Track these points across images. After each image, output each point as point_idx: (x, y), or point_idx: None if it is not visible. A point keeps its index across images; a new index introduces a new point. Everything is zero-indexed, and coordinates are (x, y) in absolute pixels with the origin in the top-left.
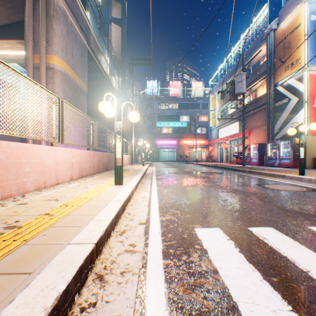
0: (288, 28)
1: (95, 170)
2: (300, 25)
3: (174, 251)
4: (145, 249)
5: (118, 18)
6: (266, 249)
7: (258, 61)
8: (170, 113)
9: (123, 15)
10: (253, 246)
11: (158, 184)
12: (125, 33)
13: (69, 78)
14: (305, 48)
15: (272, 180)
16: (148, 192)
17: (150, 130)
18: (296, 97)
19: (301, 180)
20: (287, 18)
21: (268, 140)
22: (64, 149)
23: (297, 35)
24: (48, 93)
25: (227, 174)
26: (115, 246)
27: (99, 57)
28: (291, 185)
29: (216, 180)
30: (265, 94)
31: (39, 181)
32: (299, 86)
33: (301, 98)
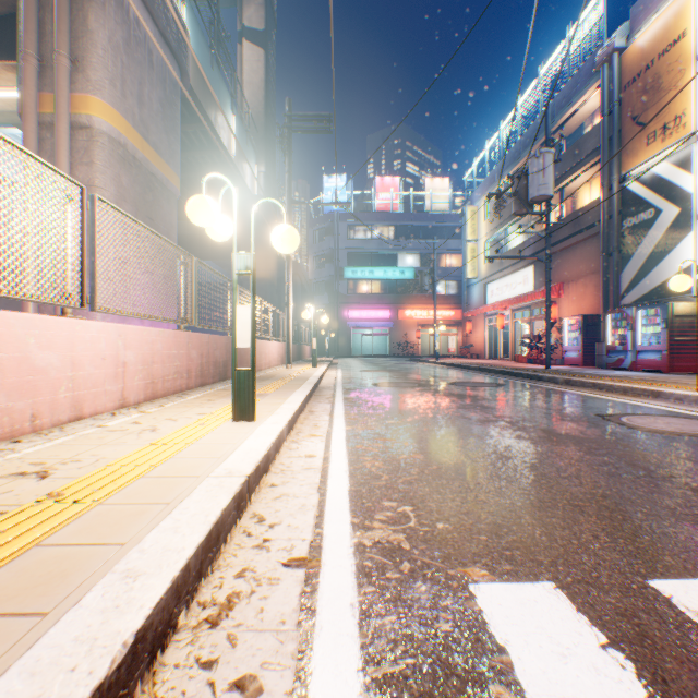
0: (654, 44)
1: (193, 378)
2: (686, 36)
3: None
4: None
5: (258, 28)
6: None
7: (581, 126)
8: (375, 249)
9: (268, 21)
10: None
11: (349, 416)
12: (273, 65)
13: (131, 155)
14: (697, 89)
15: (633, 405)
16: (323, 441)
17: (332, 287)
18: (674, 204)
19: None
20: (651, 20)
21: (605, 309)
22: (100, 325)
23: (678, 58)
24: (44, 168)
25: (514, 387)
26: (179, 694)
27: (211, 114)
28: (688, 419)
29: (493, 404)
30: (597, 200)
31: (14, 415)
32: (683, 178)
33: (688, 206)
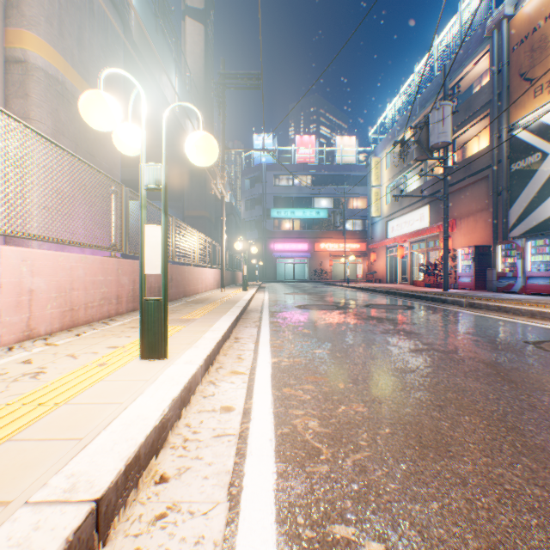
0: (541, 8)
1: (123, 303)
2: None
3: None
4: None
5: (199, 7)
6: None
7: (470, 86)
8: (296, 194)
9: (207, 2)
10: None
11: (275, 344)
12: (211, 39)
13: (70, 93)
14: None
15: None
16: (245, 381)
17: (261, 224)
18: None
19: None
20: None
21: (495, 240)
22: None
23: None
24: None
25: (424, 309)
26: None
27: (156, 73)
28: None
29: (414, 328)
30: (487, 147)
31: None
32: None
33: None
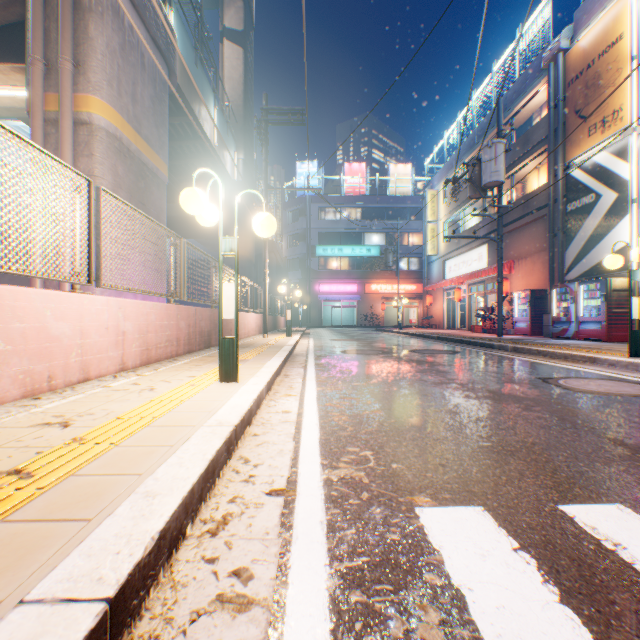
0: (594, 45)
1: (181, 346)
2: (623, 39)
3: (364, 600)
4: (280, 591)
5: (237, 29)
6: (639, 591)
7: (530, 118)
8: (344, 229)
9: (247, 23)
10: (594, 576)
11: (320, 379)
12: (251, 62)
13: (126, 147)
14: (633, 87)
15: (571, 370)
16: (297, 399)
17: (304, 263)
18: (612, 190)
19: (637, 369)
20: (592, 23)
21: (551, 284)
22: (104, 299)
23: (616, 59)
24: (58, 165)
25: (468, 354)
26: (191, 578)
27: (196, 108)
28: (617, 382)
29: (447, 369)
30: (544, 185)
31: (35, 376)
32: (621, 167)
33: (625, 192)
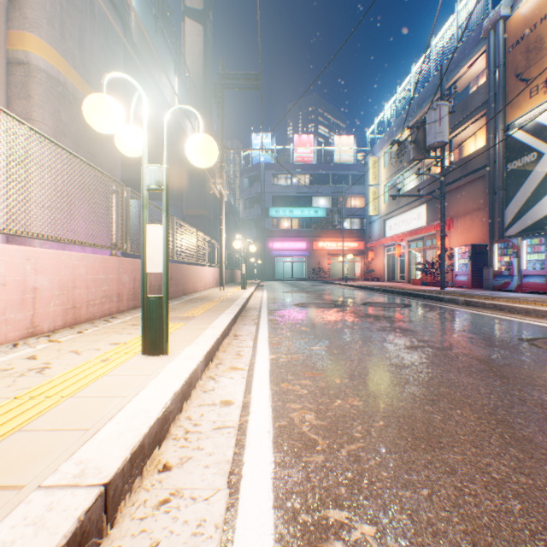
0: (536, 10)
1: (124, 301)
2: None
3: None
4: None
5: (198, 8)
6: None
7: (467, 87)
8: (294, 193)
9: (206, 3)
10: None
11: (274, 341)
12: (210, 39)
13: (72, 94)
14: None
15: (545, 327)
16: (244, 377)
17: (259, 223)
18: None
19: None
20: None
21: (491, 239)
22: None
23: None
24: None
25: (420, 307)
26: None
27: (156, 73)
28: None
29: (410, 326)
30: (483, 147)
31: None
32: None
33: None
